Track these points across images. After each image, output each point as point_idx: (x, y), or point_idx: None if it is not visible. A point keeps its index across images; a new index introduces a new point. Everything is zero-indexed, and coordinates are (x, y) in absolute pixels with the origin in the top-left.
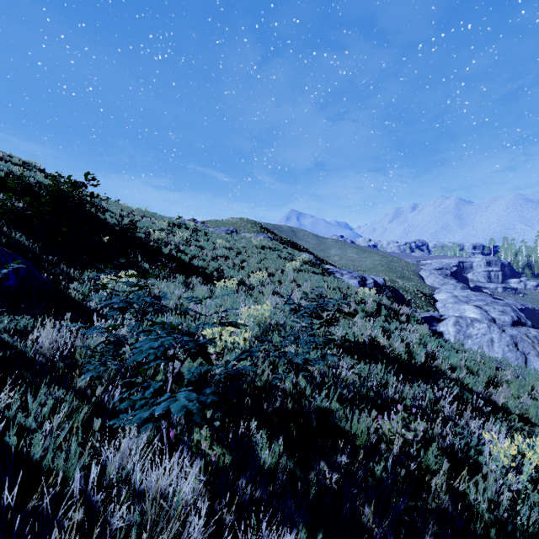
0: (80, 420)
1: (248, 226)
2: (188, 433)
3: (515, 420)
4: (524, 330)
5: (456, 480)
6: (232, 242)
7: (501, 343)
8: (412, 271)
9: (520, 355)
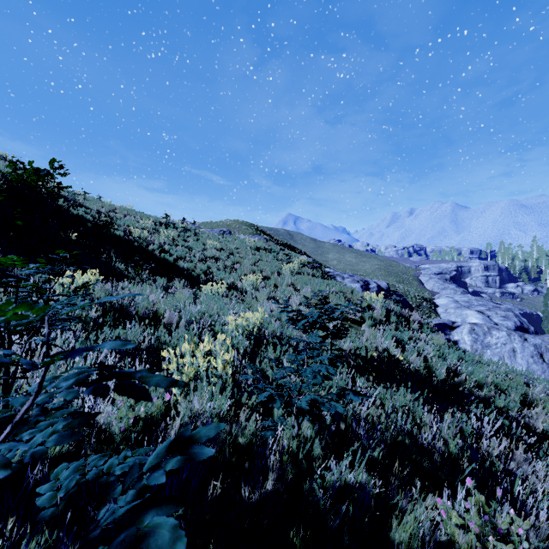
0: None
1: (242, 228)
2: None
3: None
4: (547, 339)
5: None
6: (224, 242)
7: (524, 353)
8: (411, 276)
9: (547, 368)
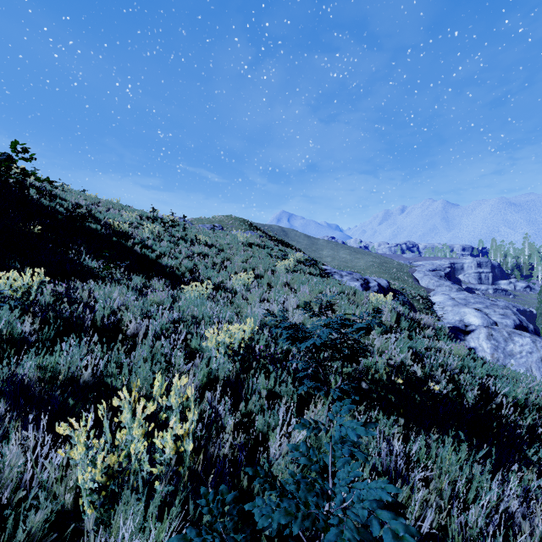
0: None
1: (236, 224)
2: None
3: None
4: None
5: None
6: (214, 238)
7: None
8: (406, 272)
9: None
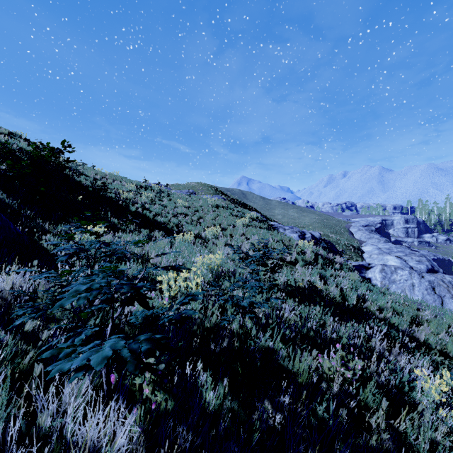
0: (25, 364)
1: (205, 189)
2: (131, 377)
3: (436, 355)
4: (440, 276)
5: (397, 420)
6: (190, 201)
7: (421, 287)
8: (343, 227)
9: (437, 298)
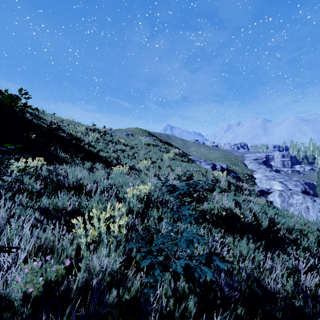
0: None
1: (140, 133)
2: None
3: None
4: None
5: None
6: (128, 141)
7: (314, 209)
8: (239, 161)
9: None
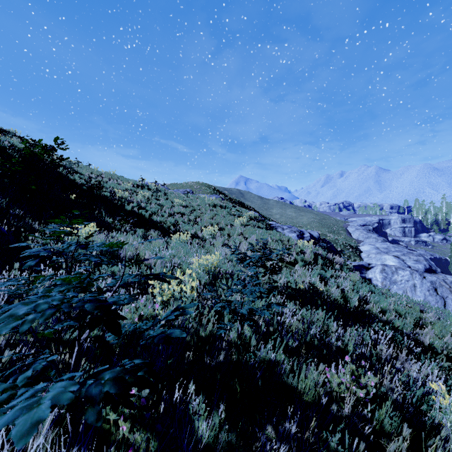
0: None
1: (202, 189)
2: (106, 409)
3: (443, 360)
4: (441, 277)
5: None
6: (188, 201)
7: (422, 288)
8: (341, 227)
9: (440, 299)
